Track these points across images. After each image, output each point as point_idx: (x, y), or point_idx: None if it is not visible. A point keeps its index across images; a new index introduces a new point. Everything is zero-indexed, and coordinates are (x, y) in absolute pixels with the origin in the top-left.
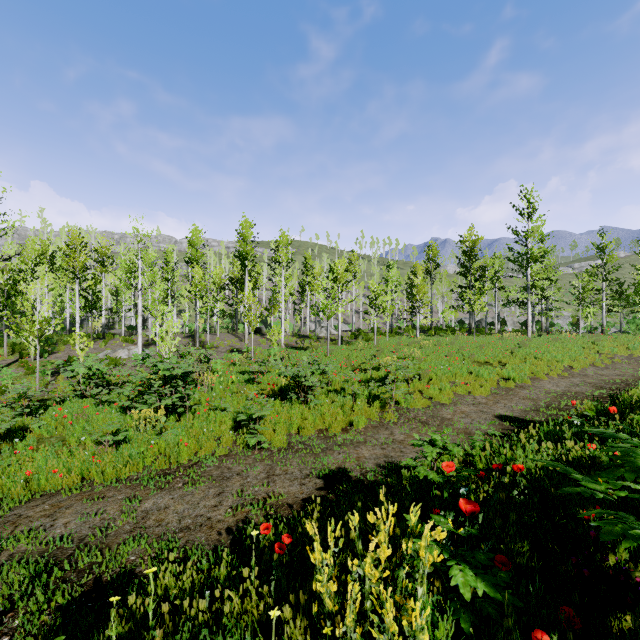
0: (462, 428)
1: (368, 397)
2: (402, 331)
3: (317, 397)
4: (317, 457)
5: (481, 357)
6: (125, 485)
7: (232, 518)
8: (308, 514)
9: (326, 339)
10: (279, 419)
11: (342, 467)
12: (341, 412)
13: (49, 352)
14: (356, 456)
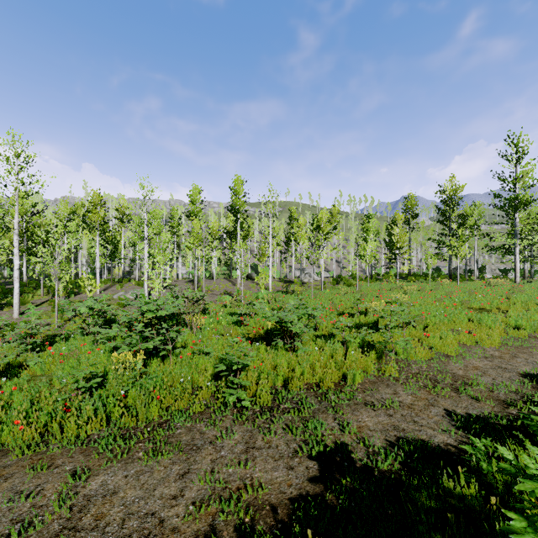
0: (484, 390)
1: (361, 345)
2: (380, 277)
3: (304, 343)
4: (307, 423)
5: (475, 303)
6: (80, 449)
7: (192, 525)
8: (299, 534)
9: (310, 284)
10: (263, 368)
11: (340, 442)
12: (332, 363)
13: (76, 293)
14: (356, 425)
